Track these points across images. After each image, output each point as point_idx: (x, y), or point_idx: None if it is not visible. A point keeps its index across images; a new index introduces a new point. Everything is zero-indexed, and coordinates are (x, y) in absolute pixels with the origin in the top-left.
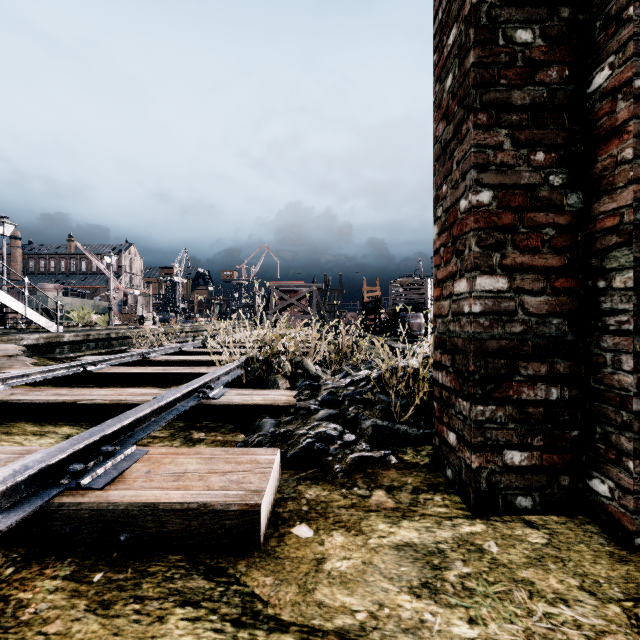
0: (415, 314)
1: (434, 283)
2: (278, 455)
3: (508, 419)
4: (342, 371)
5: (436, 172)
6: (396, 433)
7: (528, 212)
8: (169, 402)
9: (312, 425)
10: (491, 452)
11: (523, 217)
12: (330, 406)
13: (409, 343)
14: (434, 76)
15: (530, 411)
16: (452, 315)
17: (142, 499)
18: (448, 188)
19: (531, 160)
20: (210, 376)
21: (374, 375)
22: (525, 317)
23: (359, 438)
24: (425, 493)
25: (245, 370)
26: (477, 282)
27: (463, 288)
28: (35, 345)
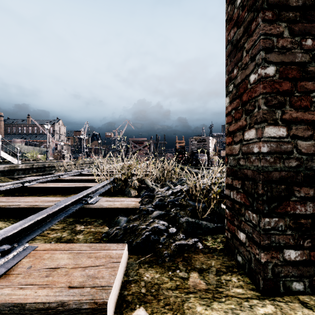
0: (202, 154)
1: (226, 134)
2: (125, 248)
3: (287, 227)
4: (166, 185)
5: (228, 63)
6: (200, 226)
7: (300, 81)
8: (61, 208)
9: (149, 222)
10: (275, 251)
11: (297, 85)
12: (160, 208)
13: (200, 169)
14: (226, 2)
15: (302, 222)
16: (242, 154)
17: (13, 298)
18: (238, 70)
19: (303, 45)
20: (91, 189)
21: (185, 189)
22: (298, 155)
23: (178, 230)
24: (225, 274)
25: (113, 185)
26: (265, 131)
27: (252, 135)
28: (2, 171)
